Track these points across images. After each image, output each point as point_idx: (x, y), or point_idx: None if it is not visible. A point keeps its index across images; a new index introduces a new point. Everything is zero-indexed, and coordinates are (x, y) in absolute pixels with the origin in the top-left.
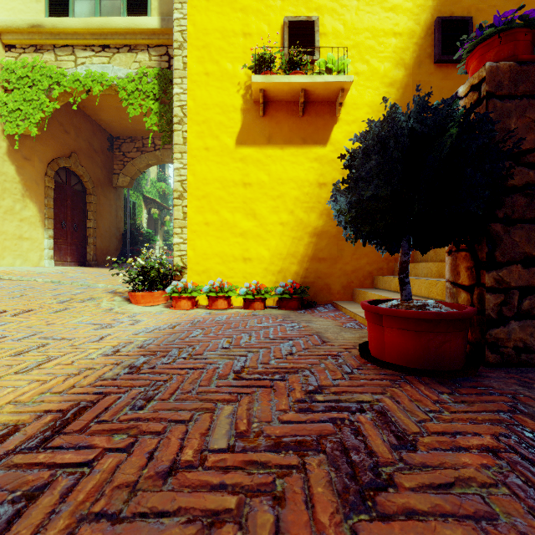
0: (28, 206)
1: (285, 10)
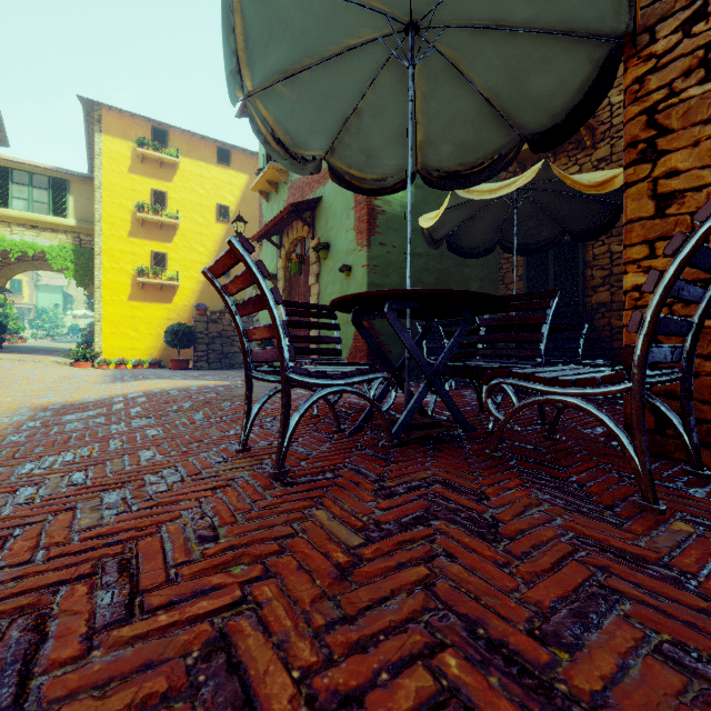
0: None
1: (152, 246)
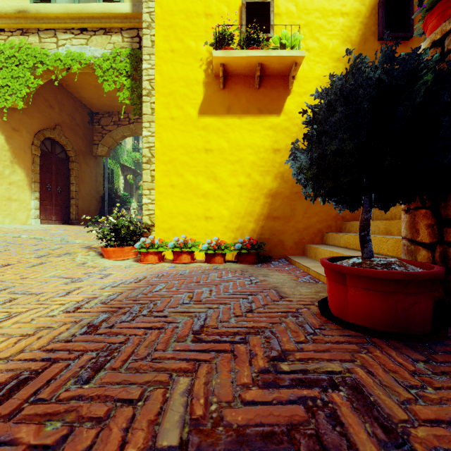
0: (17, 171)
1: None
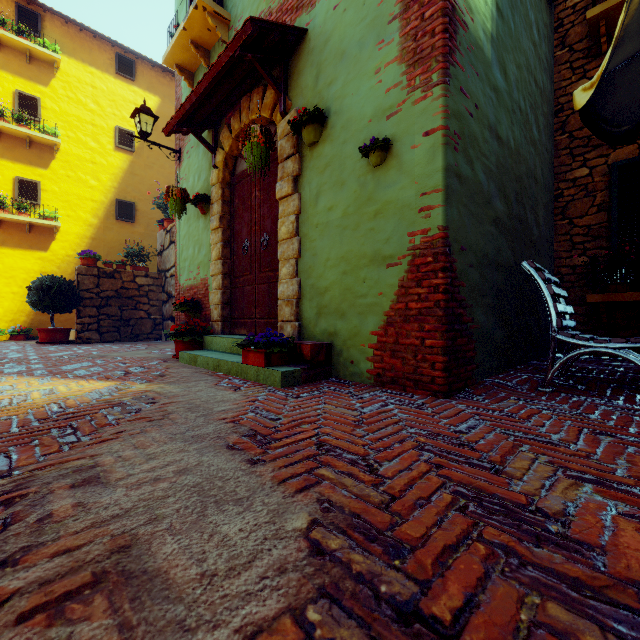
0: None
1: (16, 170)
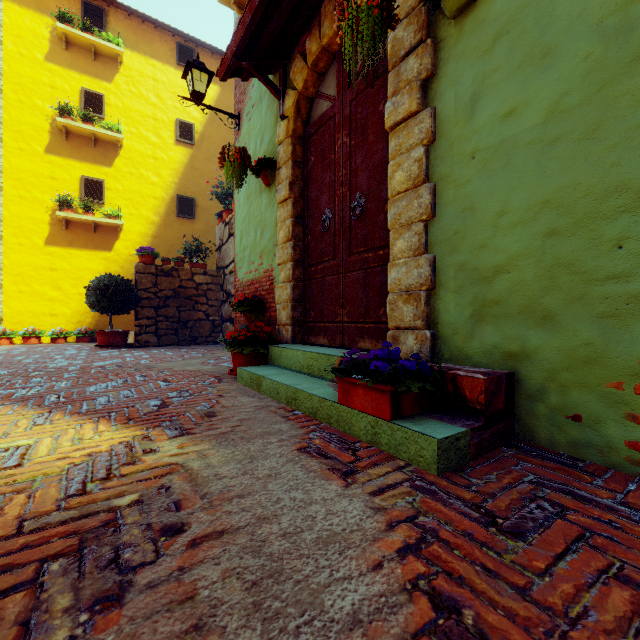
0: None
1: (83, 170)
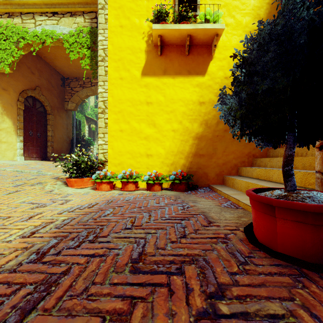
0: (5, 120)
1: None
